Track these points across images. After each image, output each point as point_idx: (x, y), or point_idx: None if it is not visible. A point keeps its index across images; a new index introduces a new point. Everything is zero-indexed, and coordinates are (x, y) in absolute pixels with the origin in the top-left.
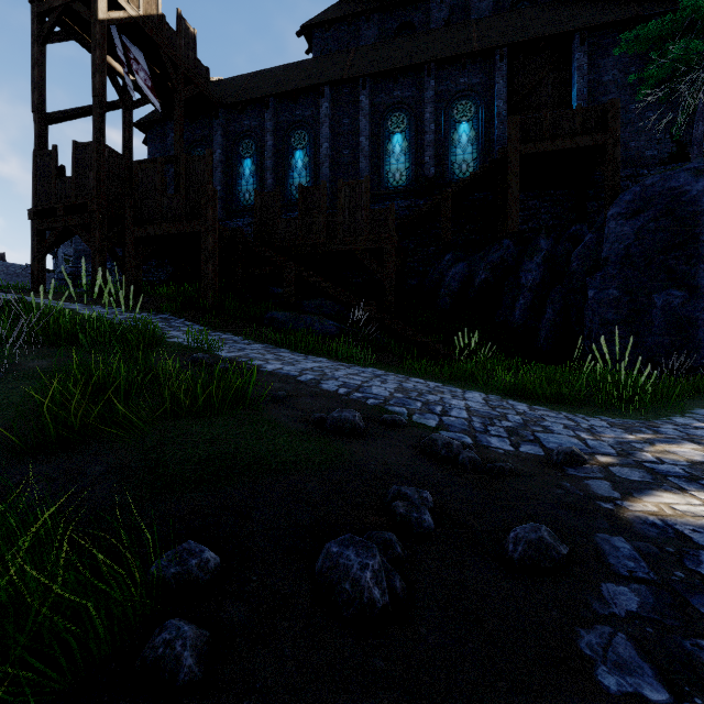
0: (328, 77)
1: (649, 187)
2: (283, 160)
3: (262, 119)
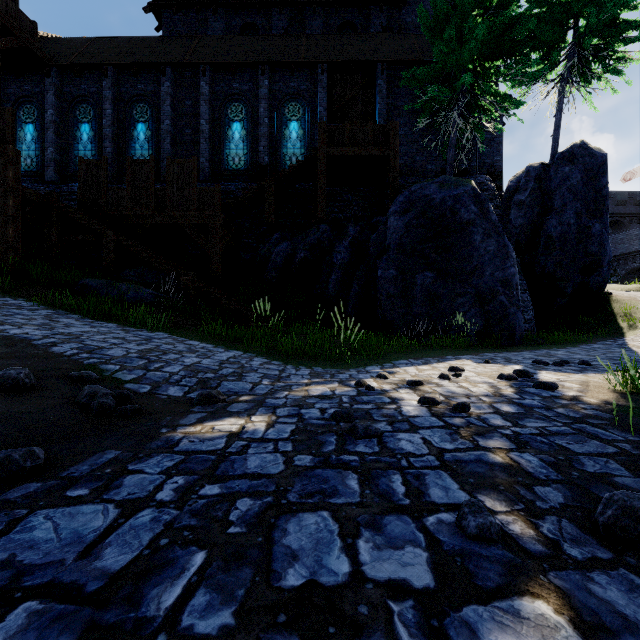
0: (170, 58)
1: (413, 193)
2: (124, 130)
3: (101, 86)
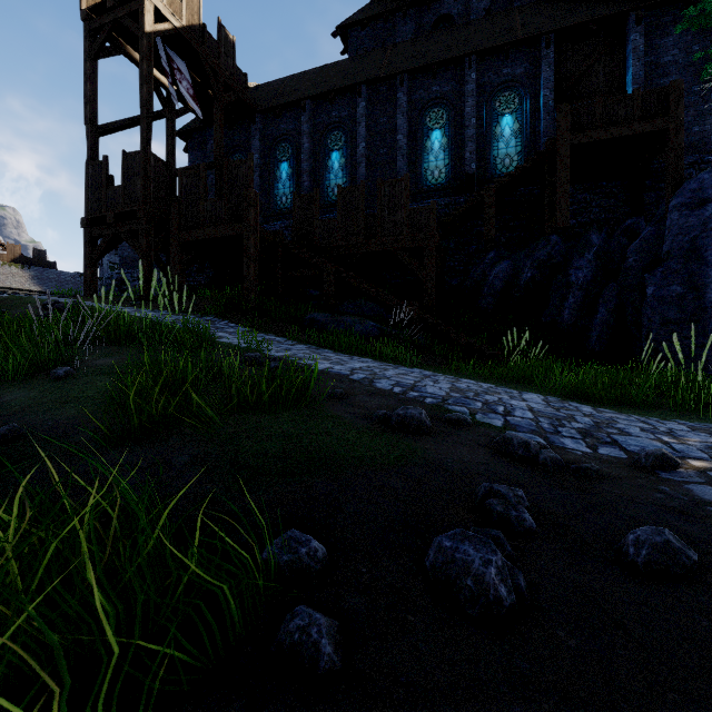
0: (365, 76)
1: None
2: (319, 162)
3: (298, 122)
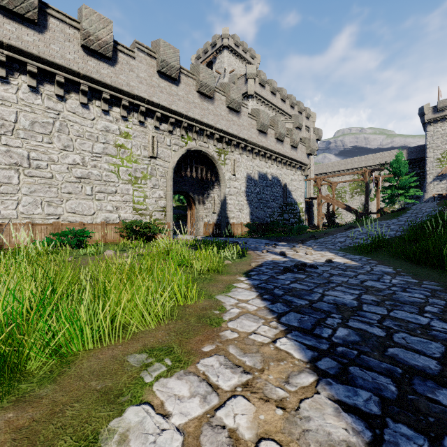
0: None
1: None
2: None
3: None
